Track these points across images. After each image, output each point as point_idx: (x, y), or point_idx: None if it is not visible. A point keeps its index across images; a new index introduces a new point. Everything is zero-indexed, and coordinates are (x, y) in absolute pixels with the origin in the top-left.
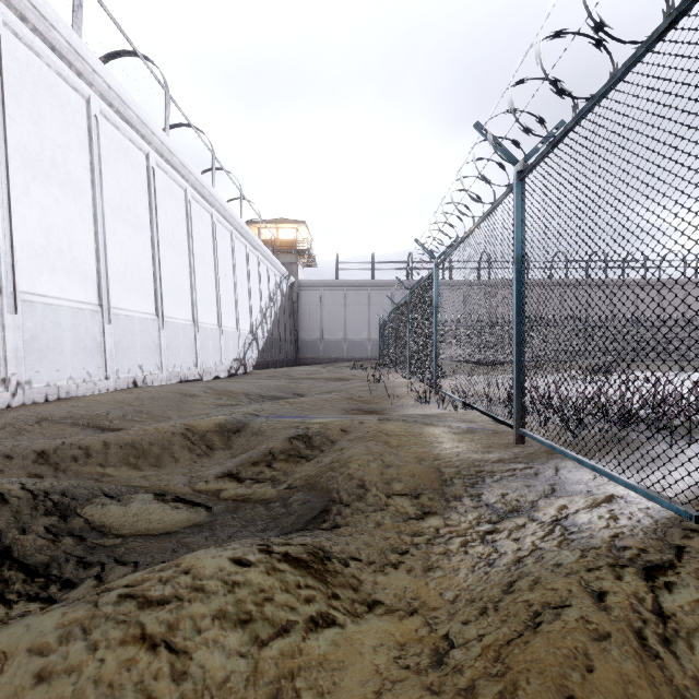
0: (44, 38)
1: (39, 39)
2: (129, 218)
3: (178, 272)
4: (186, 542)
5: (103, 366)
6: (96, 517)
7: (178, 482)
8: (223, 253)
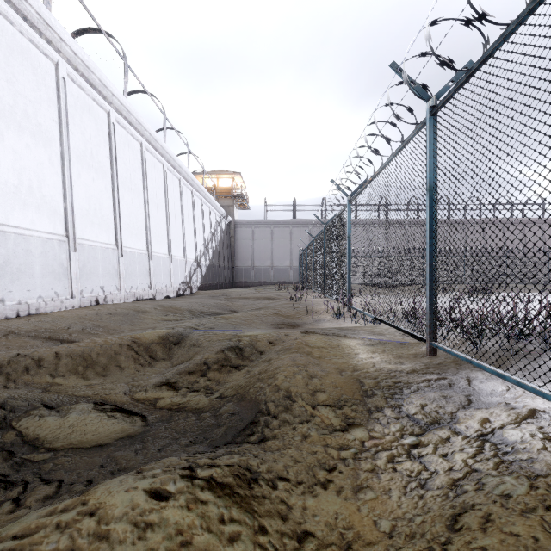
0: (17, 9)
1: (13, 10)
2: (92, 165)
3: (135, 210)
4: (115, 456)
5: (69, 287)
6: (31, 429)
7: (119, 391)
8: (173, 196)
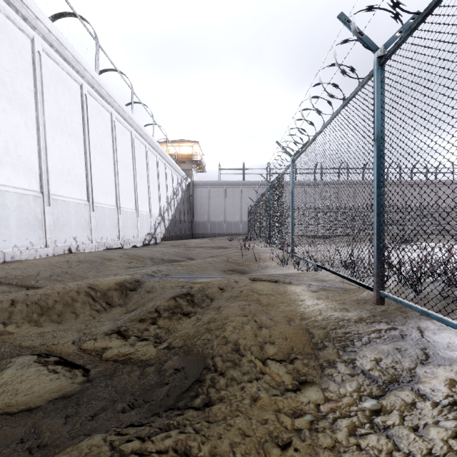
0: None
1: None
2: (66, 130)
3: (105, 171)
4: (41, 425)
5: (43, 237)
6: None
7: (69, 340)
8: (139, 160)
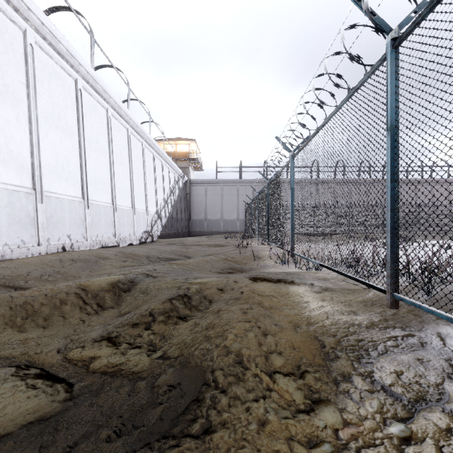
0: None
1: None
2: (60, 125)
3: (101, 168)
4: None
5: (36, 235)
6: None
7: (54, 348)
8: (136, 157)
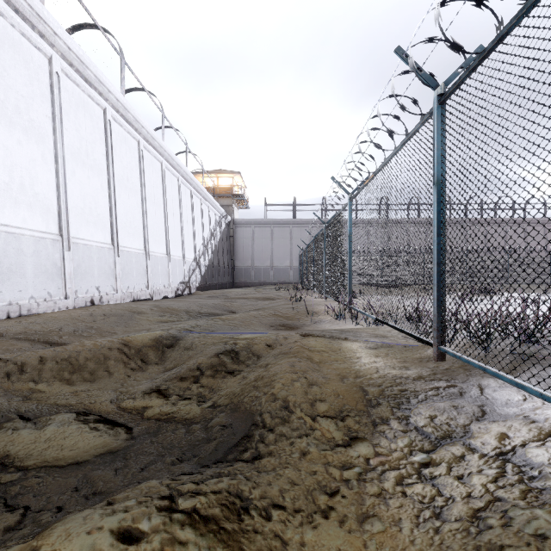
0: (8, 1)
1: (4, 2)
2: (88, 162)
3: (132, 209)
4: (93, 476)
5: (63, 287)
6: (1, 445)
7: (106, 398)
8: (171, 195)
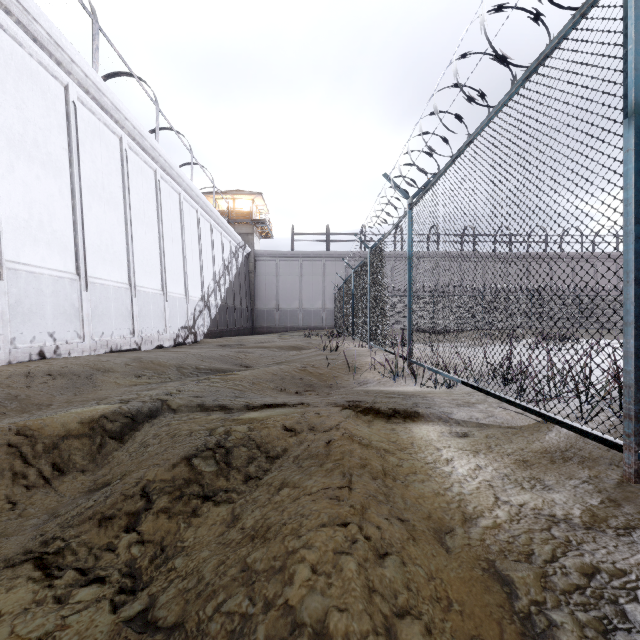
0: None
1: None
2: (37, 156)
3: (110, 228)
4: None
5: None
6: None
7: None
8: (169, 214)
